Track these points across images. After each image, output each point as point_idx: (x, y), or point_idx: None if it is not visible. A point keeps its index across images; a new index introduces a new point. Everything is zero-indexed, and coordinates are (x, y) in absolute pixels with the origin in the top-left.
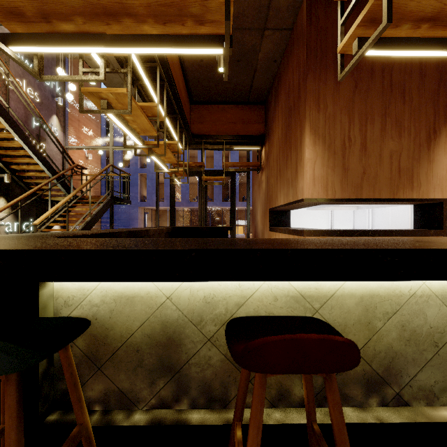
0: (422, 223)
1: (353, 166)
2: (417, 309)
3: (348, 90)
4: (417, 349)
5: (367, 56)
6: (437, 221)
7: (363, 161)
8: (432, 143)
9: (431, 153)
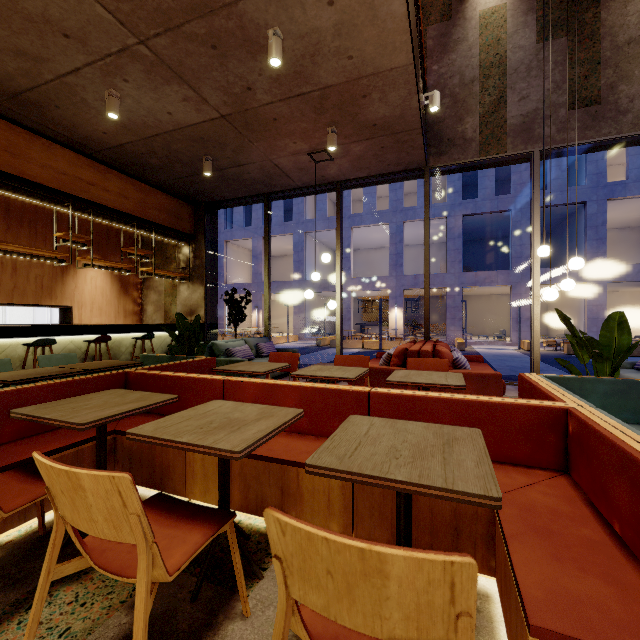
0: (63, 320)
1: (6, 281)
2: (13, 349)
3: (1, 229)
4: (13, 363)
5: (18, 211)
6: (69, 319)
7: (15, 279)
8: (65, 273)
9: (65, 279)
